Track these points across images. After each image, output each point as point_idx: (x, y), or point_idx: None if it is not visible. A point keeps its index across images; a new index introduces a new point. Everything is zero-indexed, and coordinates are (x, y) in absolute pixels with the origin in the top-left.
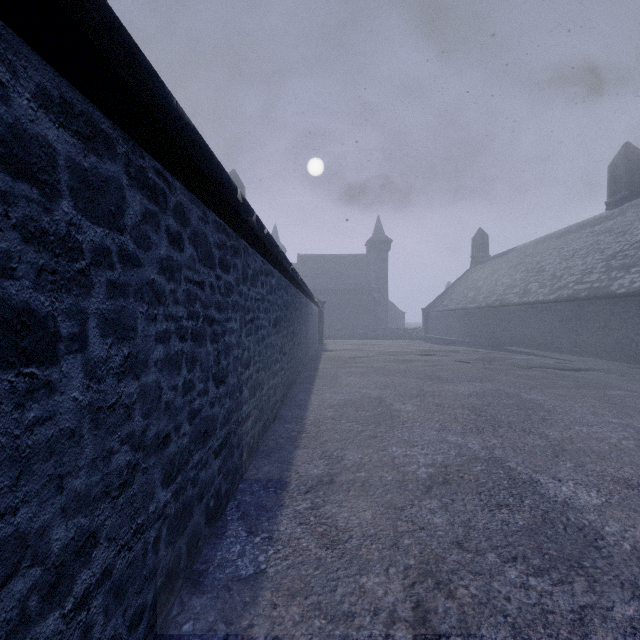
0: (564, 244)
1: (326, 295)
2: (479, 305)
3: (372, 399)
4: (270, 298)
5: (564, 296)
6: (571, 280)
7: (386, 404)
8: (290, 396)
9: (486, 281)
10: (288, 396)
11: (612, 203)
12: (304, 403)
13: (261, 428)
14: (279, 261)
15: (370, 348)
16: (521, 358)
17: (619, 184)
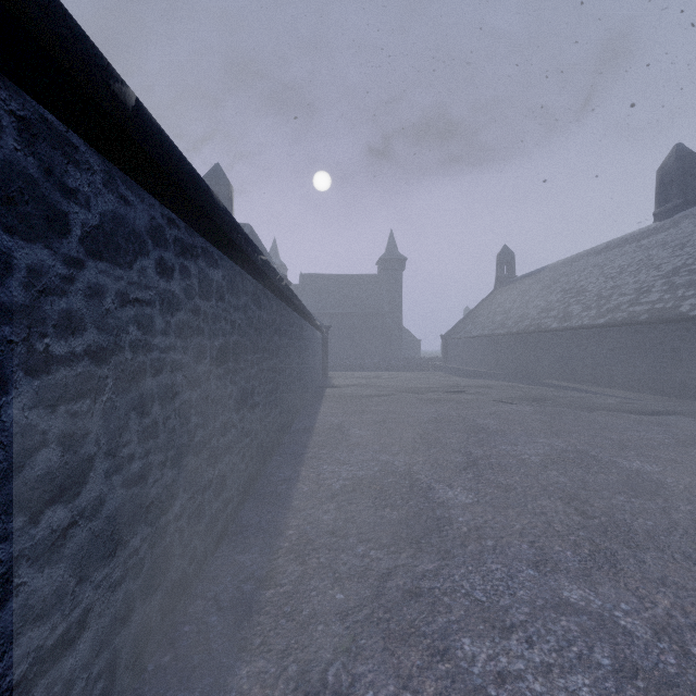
0: (606, 261)
1: (332, 320)
2: (509, 331)
3: (398, 476)
4: (202, 306)
5: (618, 320)
6: (624, 301)
7: (422, 488)
8: (266, 472)
9: (515, 304)
10: (262, 472)
11: (662, 213)
12: (286, 489)
13: (159, 604)
14: (221, 230)
15: (385, 383)
16: (572, 396)
17: (669, 192)
